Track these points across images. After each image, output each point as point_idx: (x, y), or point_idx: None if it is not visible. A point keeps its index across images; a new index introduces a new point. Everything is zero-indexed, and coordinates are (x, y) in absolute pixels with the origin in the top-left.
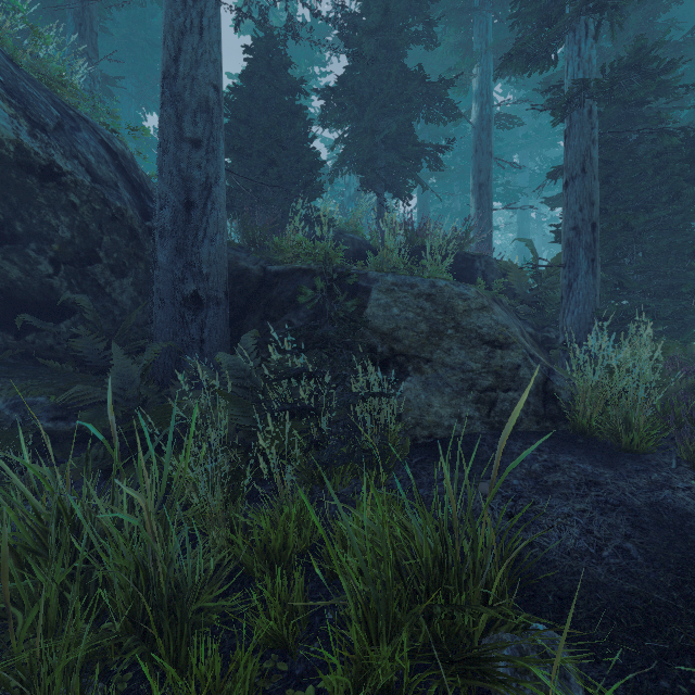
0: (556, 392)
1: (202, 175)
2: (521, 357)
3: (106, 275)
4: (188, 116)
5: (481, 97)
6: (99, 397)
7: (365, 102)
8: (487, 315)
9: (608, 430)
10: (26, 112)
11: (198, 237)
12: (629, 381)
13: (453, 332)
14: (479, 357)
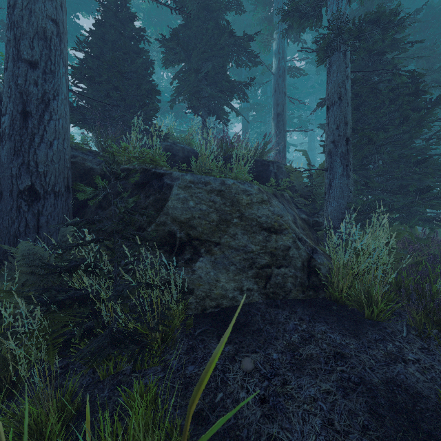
0: (317, 267)
1: (40, 90)
2: (291, 240)
3: None
4: (26, 41)
5: (278, 54)
6: None
7: (191, 49)
8: (265, 207)
9: (355, 300)
10: None
11: (35, 141)
12: (370, 262)
13: (238, 221)
14: (258, 241)
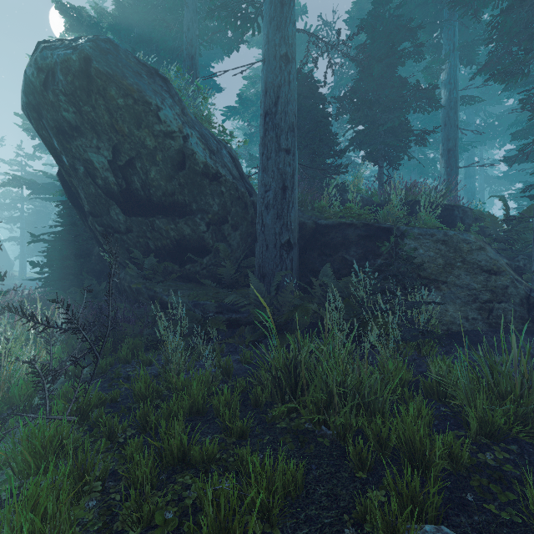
0: None
1: (290, 170)
2: (509, 281)
3: (229, 230)
4: (282, 136)
5: (449, 85)
6: (246, 301)
7: (372, 105)
8: (483, 253)
9: None
10: (207, 145)
11: (288, 207)
12: None
13: (460, 264)
14: (479, 281)
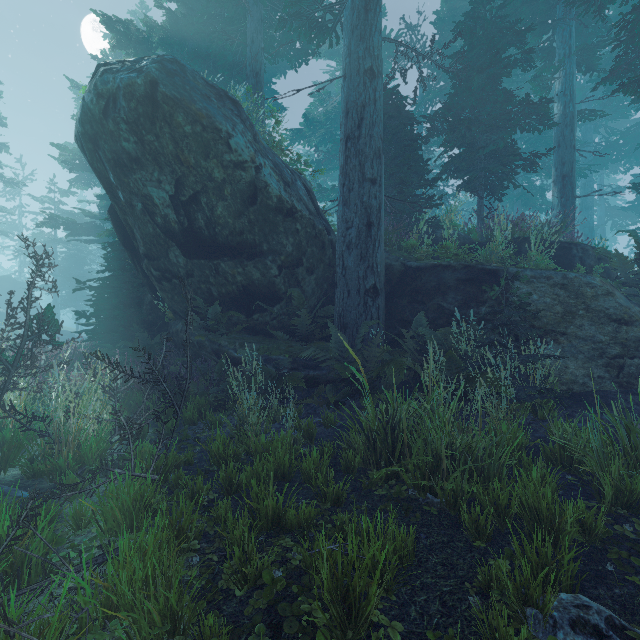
0: None
1: (375, 203)
2: None
3: (303, 274)
4: (367, 163)
5: (564, 97)
6: (326, 356)
7: (471, 124)
8: (611, 299)
9: None
10: (282, 176)
11: (373, 246)
12: None
13: (583, 313)
14: (606, 332)
